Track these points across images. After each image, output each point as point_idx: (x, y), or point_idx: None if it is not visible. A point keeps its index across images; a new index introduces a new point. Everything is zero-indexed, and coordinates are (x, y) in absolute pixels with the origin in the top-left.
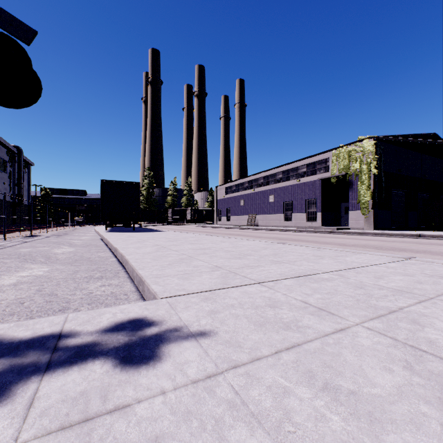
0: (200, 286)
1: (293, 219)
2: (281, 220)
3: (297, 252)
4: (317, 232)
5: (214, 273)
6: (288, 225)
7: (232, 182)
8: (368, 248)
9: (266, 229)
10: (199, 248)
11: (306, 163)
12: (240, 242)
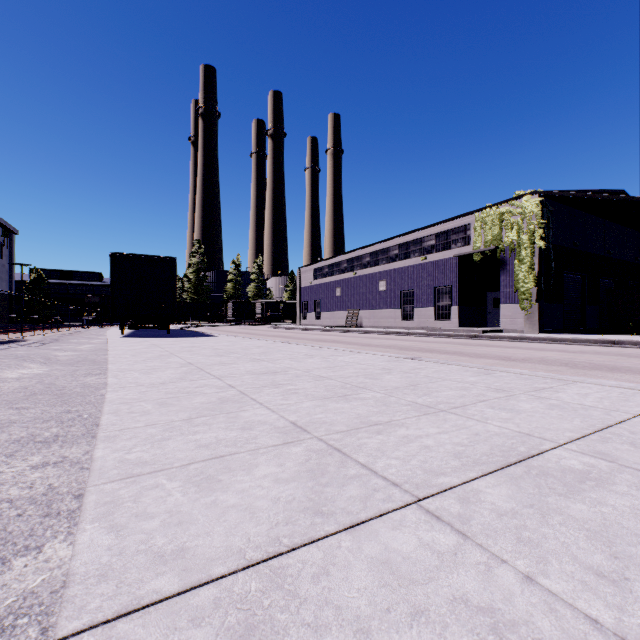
0: (240, 527)
1: (415, 317)
2: (397, 318)
3: (453, 381)
4: (453, 336)
5: (288, 452)
6: (407, 325)
7: (324, 261)
8: (555, 366)
9: (376, 332)
10: (264, 372)
11: (435, 231)
12: (340, 357)
